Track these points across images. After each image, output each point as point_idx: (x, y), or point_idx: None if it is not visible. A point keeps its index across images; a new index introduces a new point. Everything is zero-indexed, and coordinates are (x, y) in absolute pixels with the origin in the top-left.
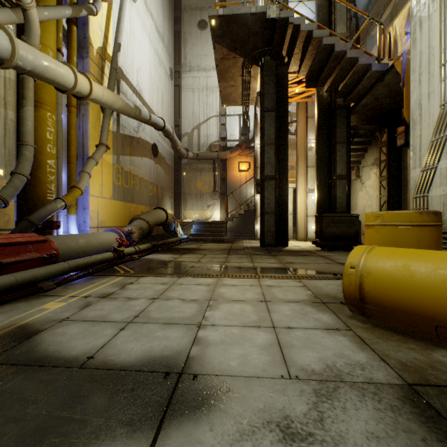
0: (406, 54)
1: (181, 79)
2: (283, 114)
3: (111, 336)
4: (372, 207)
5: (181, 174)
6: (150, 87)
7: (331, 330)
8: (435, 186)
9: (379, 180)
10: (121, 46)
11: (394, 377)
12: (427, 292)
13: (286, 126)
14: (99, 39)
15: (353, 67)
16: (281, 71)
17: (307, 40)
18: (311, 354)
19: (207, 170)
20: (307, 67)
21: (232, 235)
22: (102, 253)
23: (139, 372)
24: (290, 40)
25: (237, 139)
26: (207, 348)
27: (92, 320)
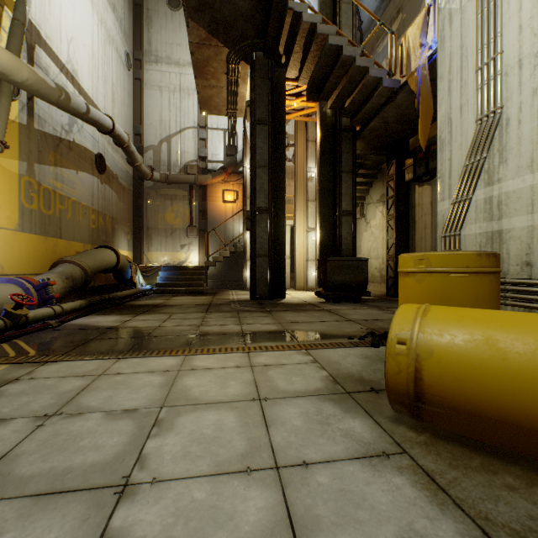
0: (421, 69)
1: (144, 71)
2: (280, 130)
3: None
4: (378, 251)
5: (144, 201)
6: (92, 71)
7: (375, 457)
8: (469, 222)
9: (387, 219)
10: None
11: None
12: (533, 387)
13: (283, 145)
14: None
15: (363, 79)
16: (278, 75)
17: (310, 36)
18: None
19: (181, 198)
20: (309, 73)
21: (214, 284)
22: None
23: None
24: (289, 32)
25: (221, 160)
26: None
27: None
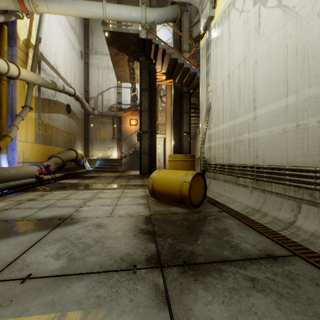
0: None
1: (90, 59)
2: (154, 93)
3: (35, 212)
4: None
5: (90, 125)
6: (65, 65)
7: (140, 204)
8: (205, 142)
9: None
10: (42, 37)
11: (148, 213)
12: (169, 185)
13: (155, 100)
14: (24, 33)
15: (188, 72)
16: (152, 67)
17: (164, 53)
18: (124, 211)
19: (108, 123)
20: (166, 67)
21: (125, 168)
22: (27, 179)
23: (48, 219)
24: (155, 51)
25: (129, 103)
26: (81, 212)
27: (24, 208)
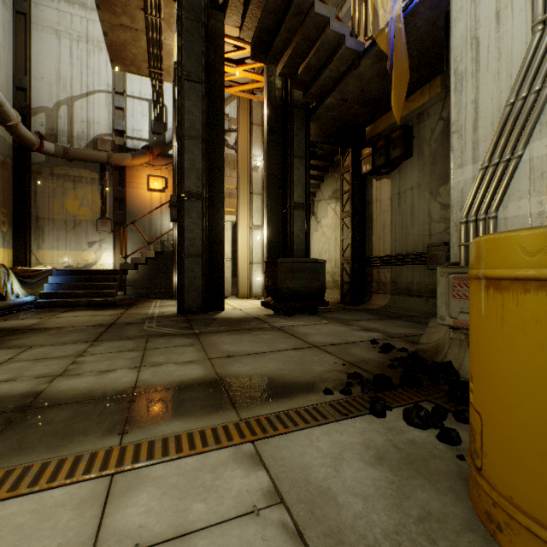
0: (394, 22)
1: (32, 4)
2: (218, 94)
3: None
4: (330, 253)
5: (32, 181)
6: None
7: None
8: (516, 195)
9: (341, 217)
10: None
11: None
12: None
13: (221, 115)
14: None
15: (322, 35)
16: (214, 24)
17: None
18: None
19: (89, 181)
20: (255, 21)
21: (136, 293)
22: None
23: None
24: None
25: (145, 138)
26: None
27: None
